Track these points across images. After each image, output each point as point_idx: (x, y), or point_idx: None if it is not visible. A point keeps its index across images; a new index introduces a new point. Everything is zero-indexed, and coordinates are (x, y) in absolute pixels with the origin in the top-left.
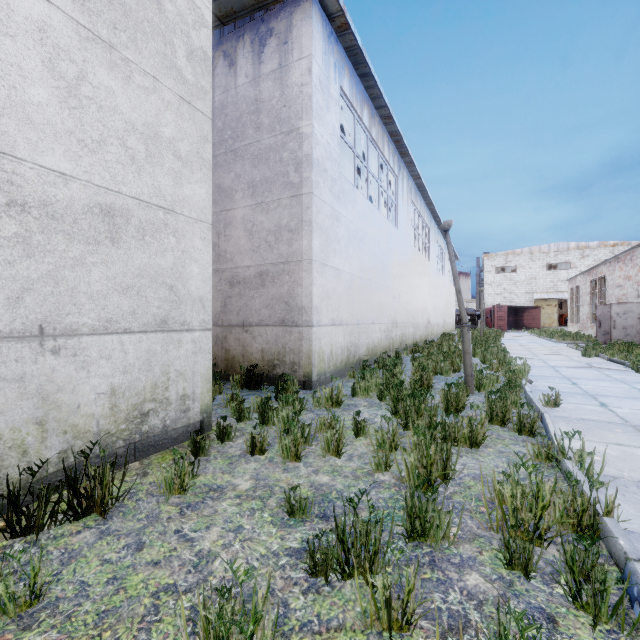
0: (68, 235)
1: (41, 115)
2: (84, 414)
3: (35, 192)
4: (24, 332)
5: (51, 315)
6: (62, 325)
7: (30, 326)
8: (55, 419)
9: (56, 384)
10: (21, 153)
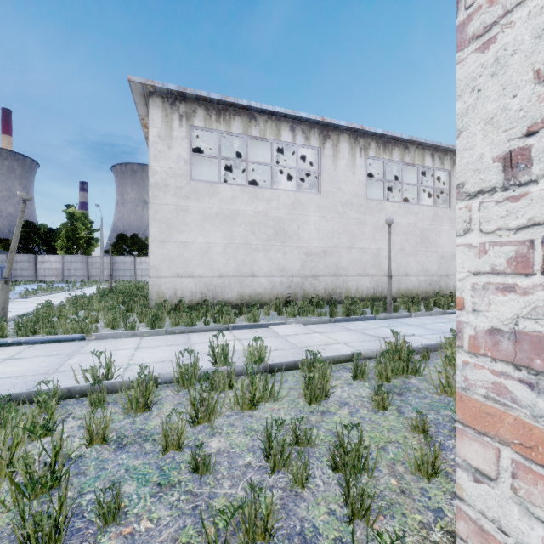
0: (449, 260)
1: (446, 243)
2: (450, 288)
3: (446, 255)
4: (445, 275)
5: (447, 273)
6: (448, 274)
7: (445, 274)
8: (448, 288)
9: (448, 283)
10: (445, 250)
